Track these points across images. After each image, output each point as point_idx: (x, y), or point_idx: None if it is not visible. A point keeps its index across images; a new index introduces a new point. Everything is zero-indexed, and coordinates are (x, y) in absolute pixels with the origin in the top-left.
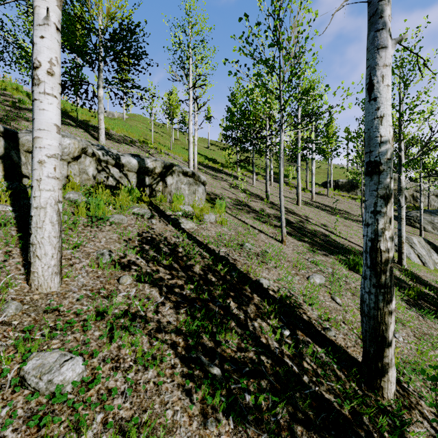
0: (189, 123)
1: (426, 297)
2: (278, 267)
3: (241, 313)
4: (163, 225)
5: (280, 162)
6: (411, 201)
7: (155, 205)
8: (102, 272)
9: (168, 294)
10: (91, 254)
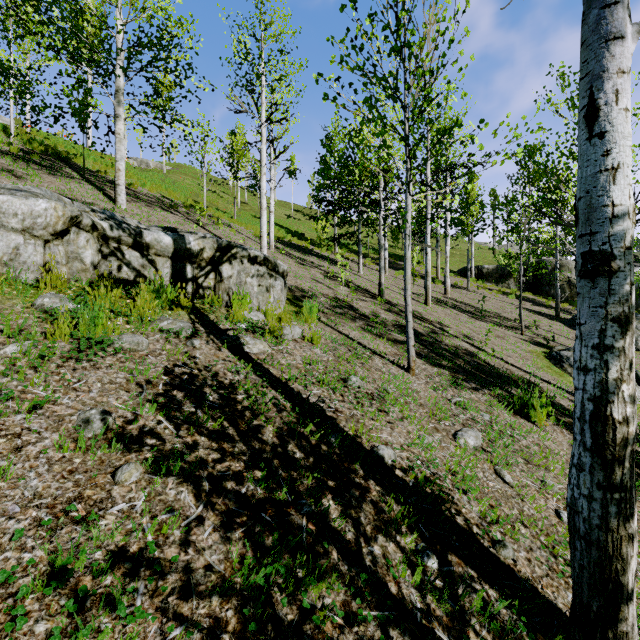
0: (261, 178)
1: None
2: (407, 419)
3: (348, 525)
4: (212, 349)
5: (406, 242)
6: None
7: (200, 313)
8: (82, 460)
9: (211, 496)
10: (66, 419)
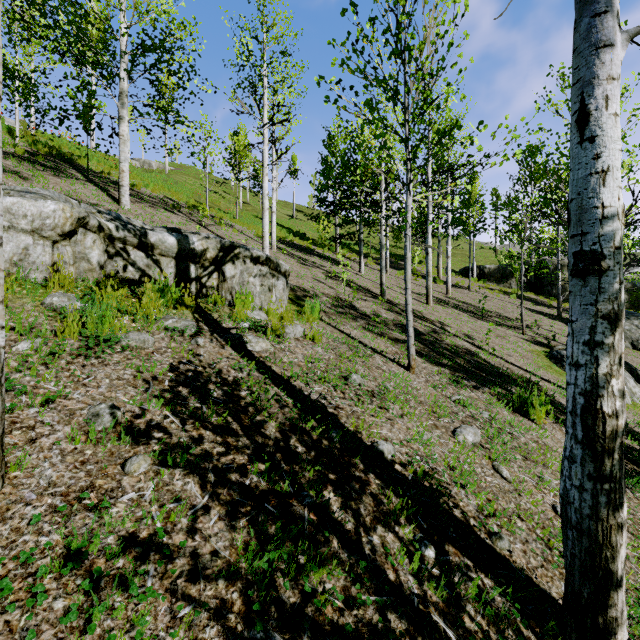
0: (263, 179)
1: (630, 453)
2: (406, 416)
3: (348, 516)
4: (216, 347)
5: (407, 242)
6: None
7: (204, 312)
8: (93, 451)
9: (216, 487)
10: (77, 413)
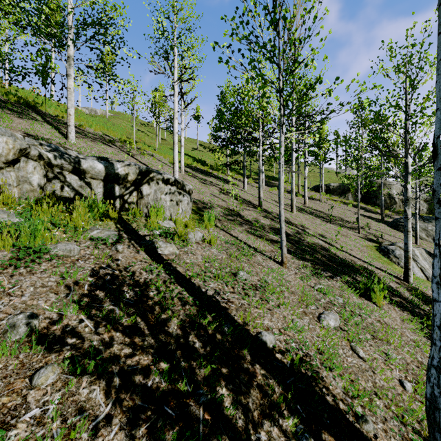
0: (173, 121)
1: None
2: (282, 306)
3: (239, 412)
4: (132, 252)
5: (280, 169)
6: (401, 206)
7: (125, 223)
8: (3, 365)
9: (120, 392)
10: None
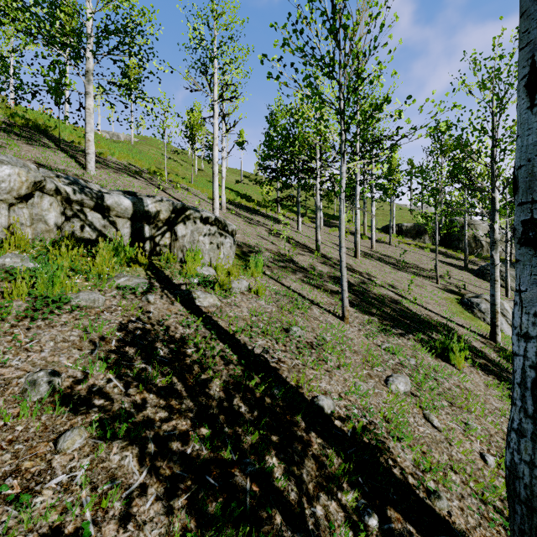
0: (213, 148)
1: None
2: (343, 367)
3: (291, 484)
4: (166, 304)
5: (341, 206)
6: (489, 250)
7: (156, 269)
8: (24, 427)
9: (156, 460)
10: (13, 382)
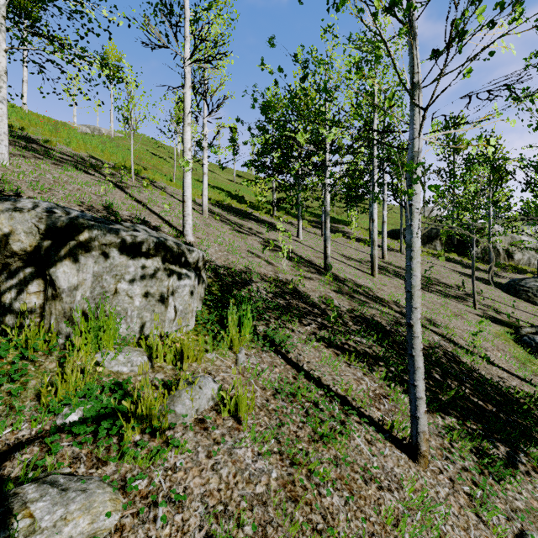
0: (183, 130)
1: None
2: None
3: None
4: None
5: (413, 221)
6: (505, 258)
7: None
8: None
9: None
10: None
